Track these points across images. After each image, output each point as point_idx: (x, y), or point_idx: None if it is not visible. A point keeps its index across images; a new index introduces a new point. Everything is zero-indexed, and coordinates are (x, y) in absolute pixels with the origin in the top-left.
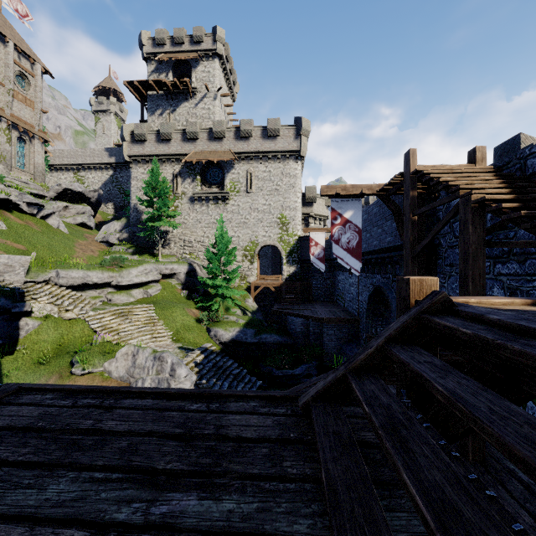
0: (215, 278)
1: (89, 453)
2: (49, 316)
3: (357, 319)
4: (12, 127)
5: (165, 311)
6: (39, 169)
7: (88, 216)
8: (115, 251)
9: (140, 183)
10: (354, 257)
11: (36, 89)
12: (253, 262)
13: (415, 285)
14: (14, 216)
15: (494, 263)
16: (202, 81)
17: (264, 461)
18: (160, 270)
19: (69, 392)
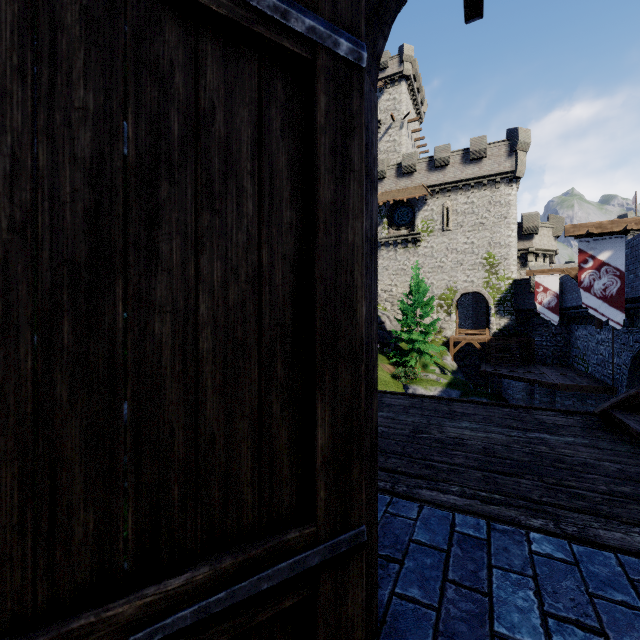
0: (410, 331)
1: (464, 417)
2: None
3: (610, 388)
4: None
5: None
6: None
7: None
8: None
9: None
10: (613, 307)
11: None
12: (450, 313)
13: None
14: None
15: None
16: (386, 111)
17: (580, 432)
18: None
19: (409, 396)
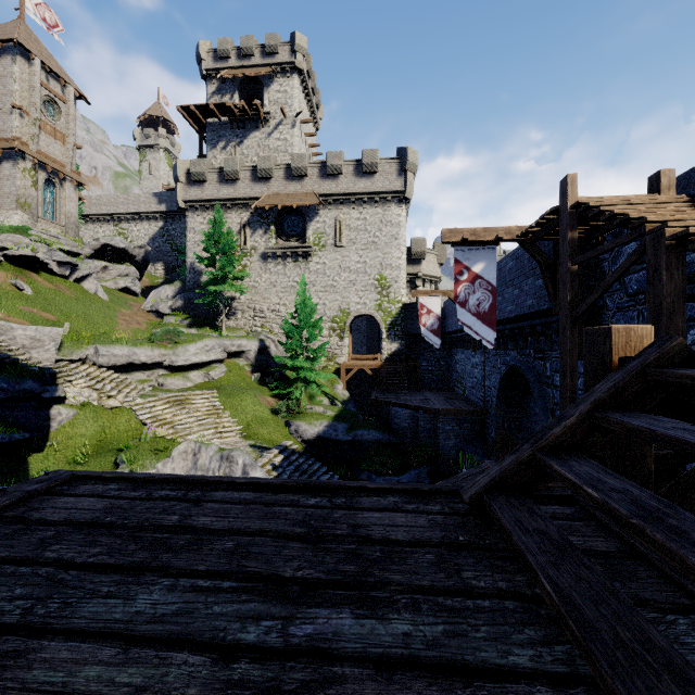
0: (296, 357)
1: (183, 555)
2: (87, 404)
3: (483, 411)
4: (39, 167)
5: (232, 399)
6: (72, 220)
7: (132, 279)
8: (167, 323)
9: (198, 236)
10: (486, 324)
11: (68, 118)
12: (343, 337)
13: (619, 336)
14: (42, 278)
15: (687, 328)
16: (276, 104)
17: (433, 571)
18: (224, 347)
19: (138, 482)
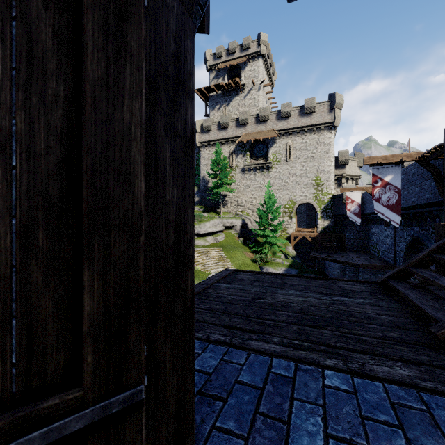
0: (264, 229)
1: (291, 287)
2: None
3: (393, 266)
4: None
5: (230, 252)
6: None
7: None
8: None
9: (206, 161)
10: (394, 212)
11: None
12: (291, 217)
13: None
14: None
15: None
16: (249, 78)
17: (368, 295)
18: (223, 224)
19: (256, 273)
